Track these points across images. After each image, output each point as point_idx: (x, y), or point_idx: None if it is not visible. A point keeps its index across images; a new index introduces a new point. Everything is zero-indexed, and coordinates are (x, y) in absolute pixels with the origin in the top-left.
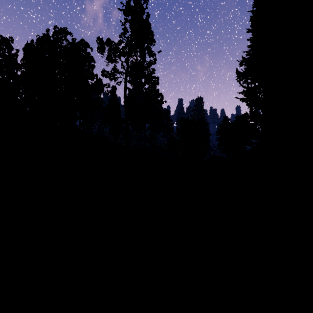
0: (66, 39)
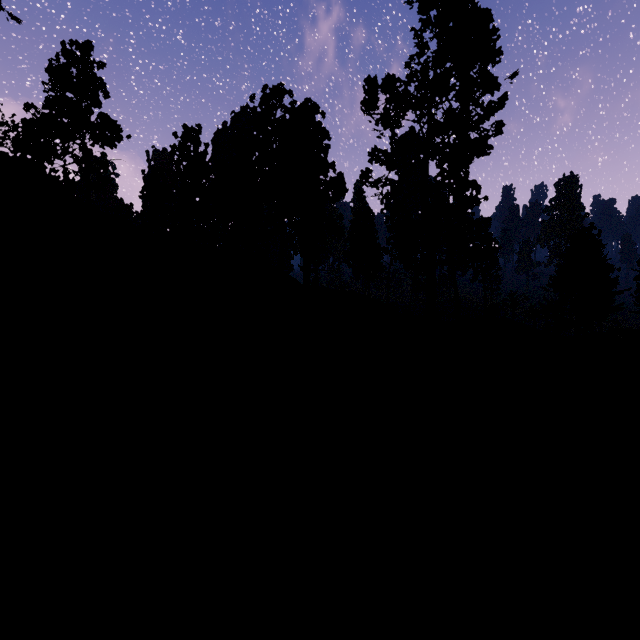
0: (282, 106)
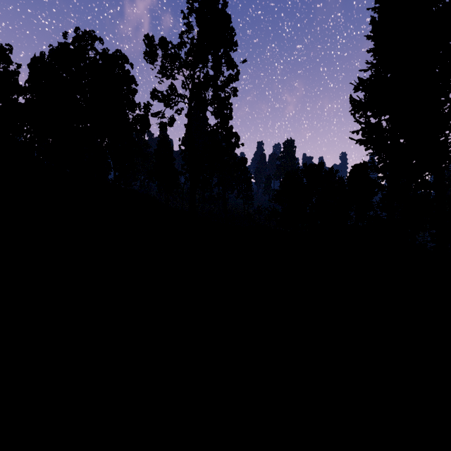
0: (94, 49)
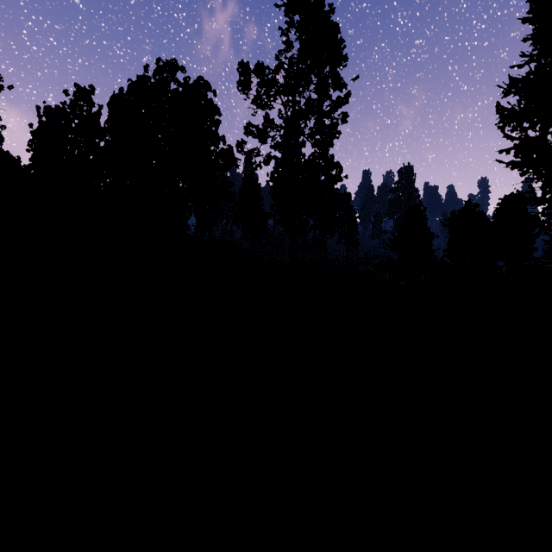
0: (176, 80)
